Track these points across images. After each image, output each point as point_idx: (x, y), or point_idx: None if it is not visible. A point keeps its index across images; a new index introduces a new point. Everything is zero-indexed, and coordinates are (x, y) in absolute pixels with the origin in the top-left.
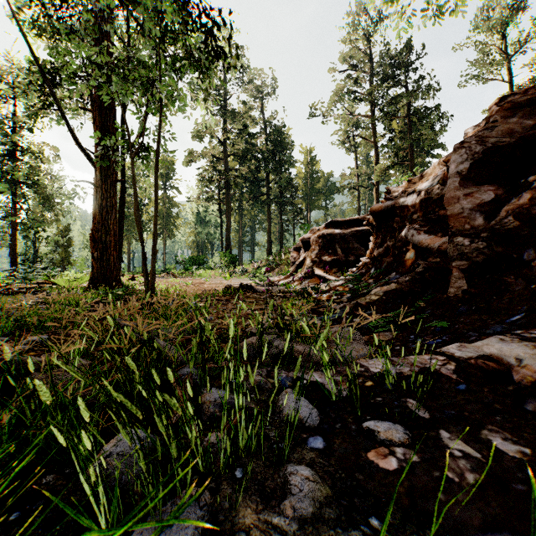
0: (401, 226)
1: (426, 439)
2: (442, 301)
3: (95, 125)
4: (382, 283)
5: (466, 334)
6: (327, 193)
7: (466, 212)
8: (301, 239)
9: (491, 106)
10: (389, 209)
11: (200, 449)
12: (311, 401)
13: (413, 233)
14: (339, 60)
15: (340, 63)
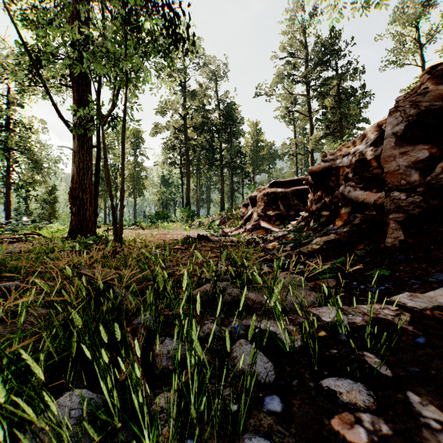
0: (337, 184)
1: (394, 403)
2: (380, 250)
3: (74, 99)
4: (321, 234)
5: (409, 282)
6: (270, 159)
7: (402, 169)
8: (249, 197)
9: (422, 75)
10: (326, 170)
11: (147, 418)
12: (265, 352)
13: (349, 189)
14: (280, 48)
15: (281, 50)
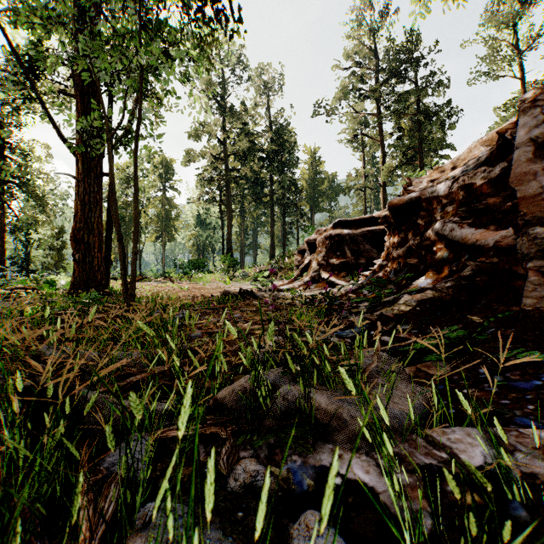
0: (429, 221)
1: None
2: (511, 317)
3: (77, 111)
4: (409, 289)
5: None
6: (332, 195)
7: None
8: (307, 241)
9: None
10: (412, 202)
11: None
12: None
13: (452, 227)
14: (345, 56)
15: (346, 58)
